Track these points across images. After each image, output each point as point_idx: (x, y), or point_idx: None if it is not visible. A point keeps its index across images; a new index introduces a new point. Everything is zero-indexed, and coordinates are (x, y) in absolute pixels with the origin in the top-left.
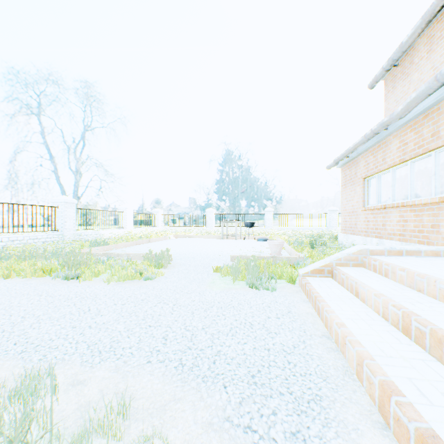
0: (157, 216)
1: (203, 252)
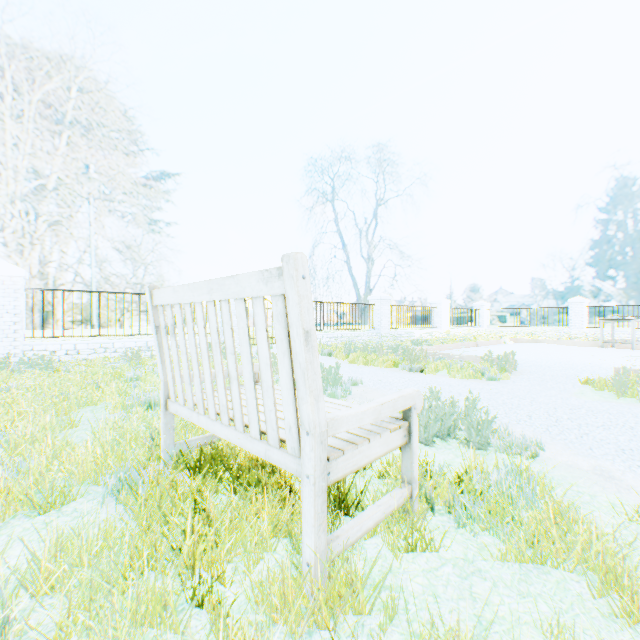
0: (480, 311)
1: (563, 361)
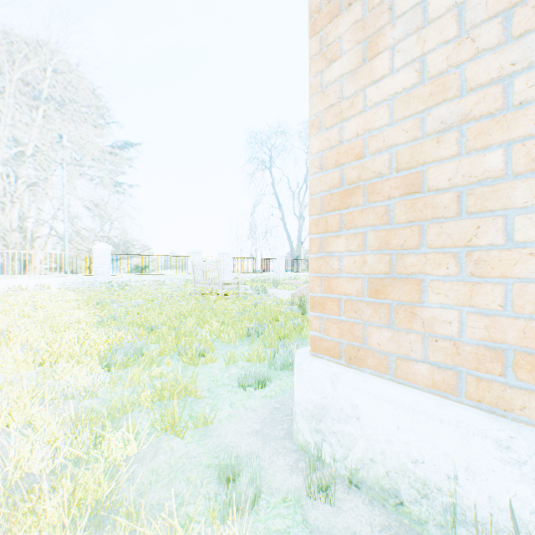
0: None
1: None
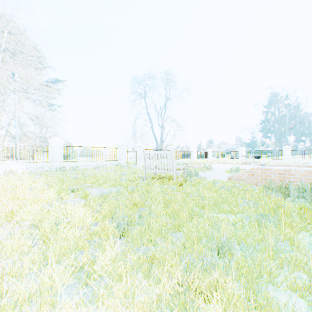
0: (208, 152)
1: (225, 167)
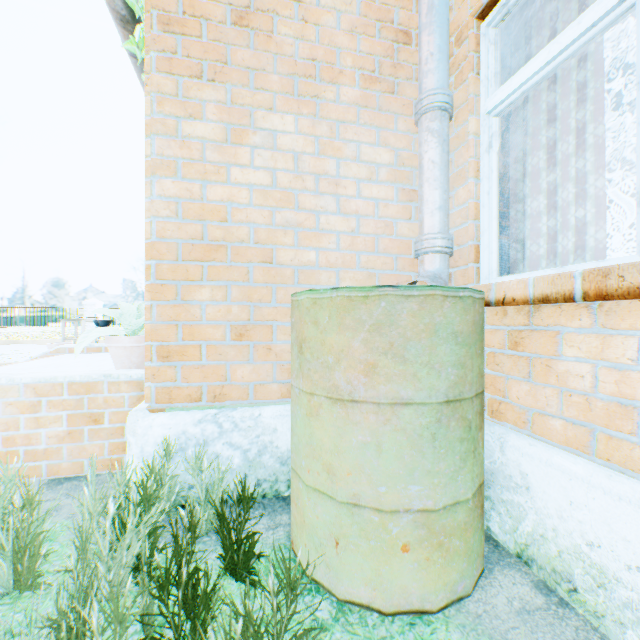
0: None
1: None
